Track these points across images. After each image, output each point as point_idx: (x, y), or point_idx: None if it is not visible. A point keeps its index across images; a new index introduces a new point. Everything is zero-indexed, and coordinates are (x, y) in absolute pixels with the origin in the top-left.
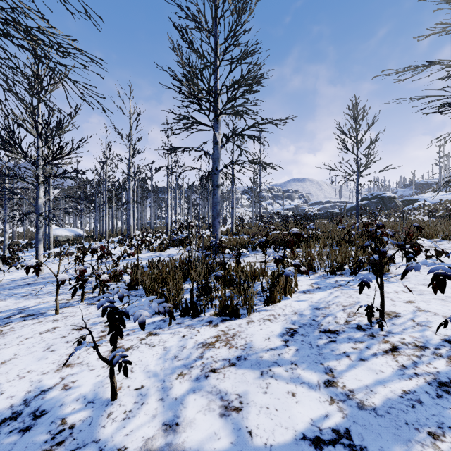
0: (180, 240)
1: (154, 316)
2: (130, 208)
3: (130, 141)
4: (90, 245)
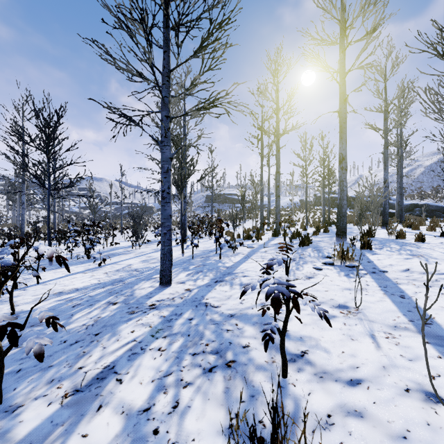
0: None
1: None
2: None
3: None
4: None
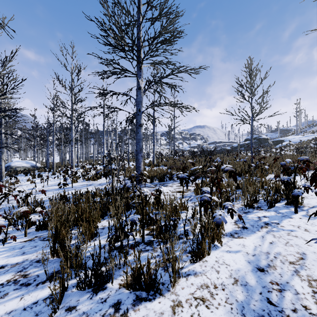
0: (104, 173)
1: (44, 285)
2: (72, 145)
3: (72, 91)
4: (39, 174)
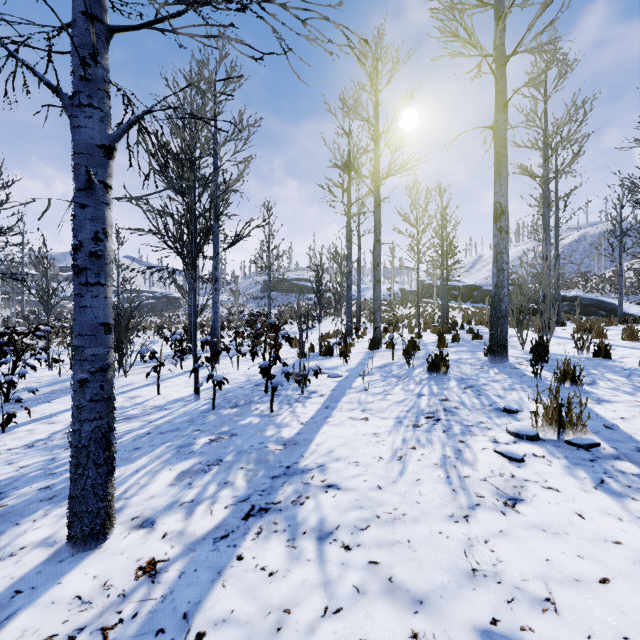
0: None
1: None
2: None
3: None
4: None
